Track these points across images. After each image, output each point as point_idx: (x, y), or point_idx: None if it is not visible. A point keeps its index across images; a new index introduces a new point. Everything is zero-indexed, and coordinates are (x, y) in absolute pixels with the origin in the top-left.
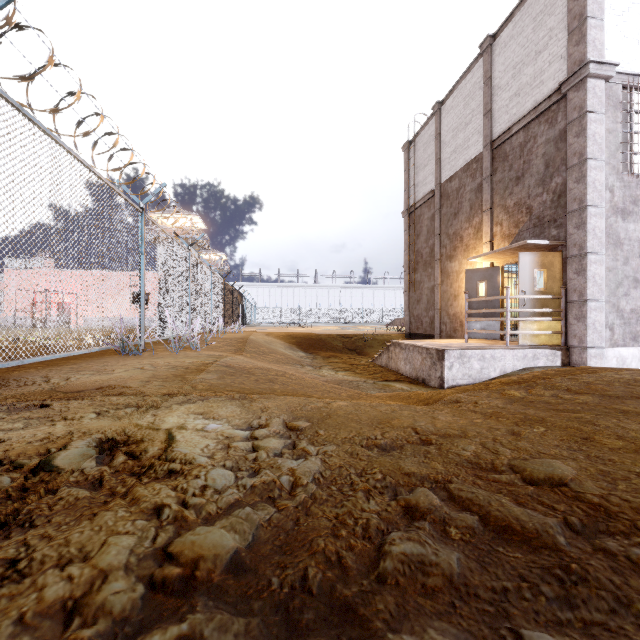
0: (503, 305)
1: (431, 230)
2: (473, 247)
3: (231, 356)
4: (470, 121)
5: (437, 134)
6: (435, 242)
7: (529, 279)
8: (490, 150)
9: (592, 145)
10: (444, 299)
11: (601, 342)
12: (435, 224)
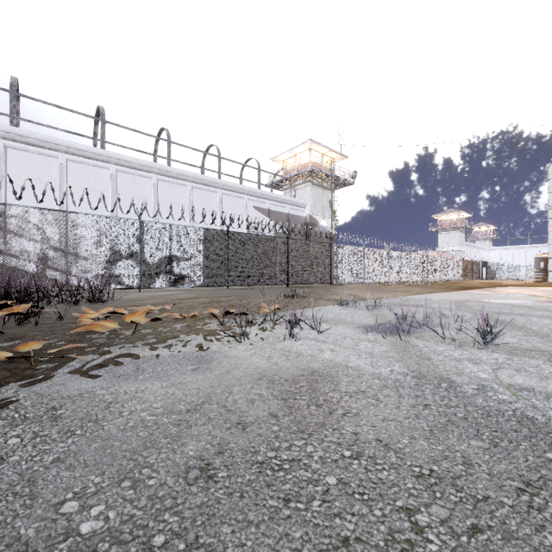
0: None
1: None
2: None
3: None
4: None
5: None
6: None
7: (537, 265)
8: None
9: (550, 228)
10: None
11: None
12: None
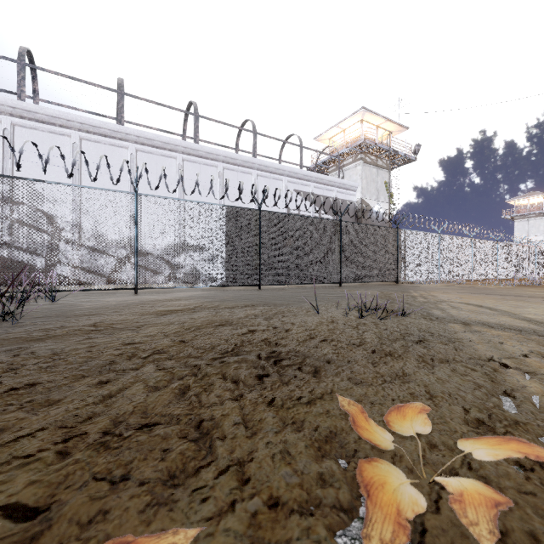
0: None
1: None
2: None
3: None
4: None
5: None
6: None
7: None
8: None
9: None
10: None
11: None
12: None
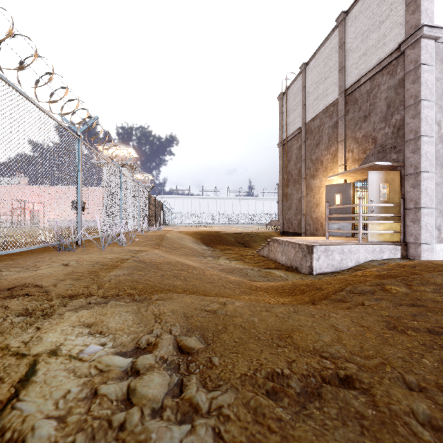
0: (354, 211)
1: (299, 157)
2: (330, 168)
3: (148, 251)
4: (328, 76)
5: (303, 87)
6: (302, 165)
7: (376, 191)
8: (344, 96)
9: (425, 89)
10: (308, 207)
11: (431, 239)
12: (302, 152)
